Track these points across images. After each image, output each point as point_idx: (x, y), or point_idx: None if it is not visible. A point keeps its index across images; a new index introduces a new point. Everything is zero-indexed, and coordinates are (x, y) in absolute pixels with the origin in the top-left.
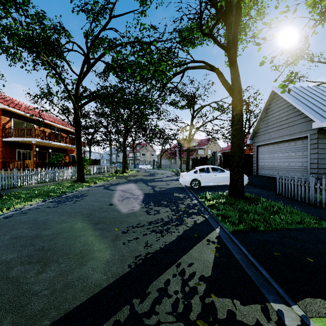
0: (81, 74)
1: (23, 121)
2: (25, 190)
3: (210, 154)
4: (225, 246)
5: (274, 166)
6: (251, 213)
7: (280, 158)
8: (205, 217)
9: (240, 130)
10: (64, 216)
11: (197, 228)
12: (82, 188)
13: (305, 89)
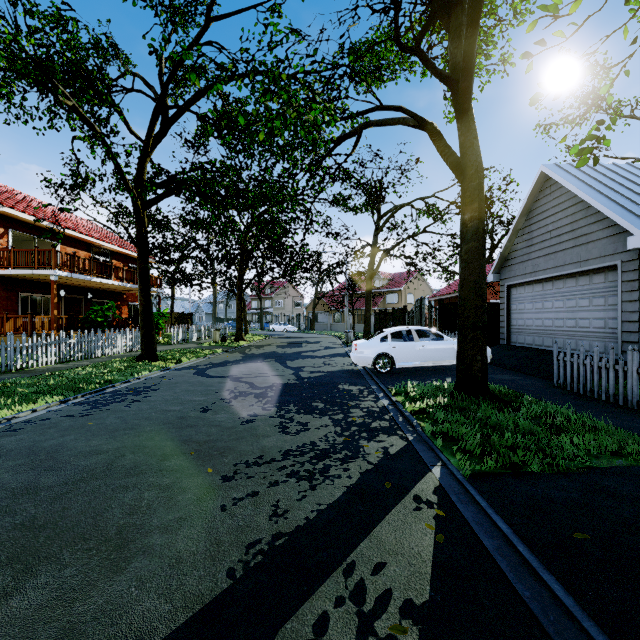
0: (150, 138)
1: (32, 236)
2: (28, 378)
3: (411, 302)
4: (458, 513)
5: (545, 328)
6: (506, 429)
7: (558, 311)
8: (406, 440)
9: (478, 252)
10: (99, 438)
11: (392, 467)
12: (150, 372)
13: (608, 170)
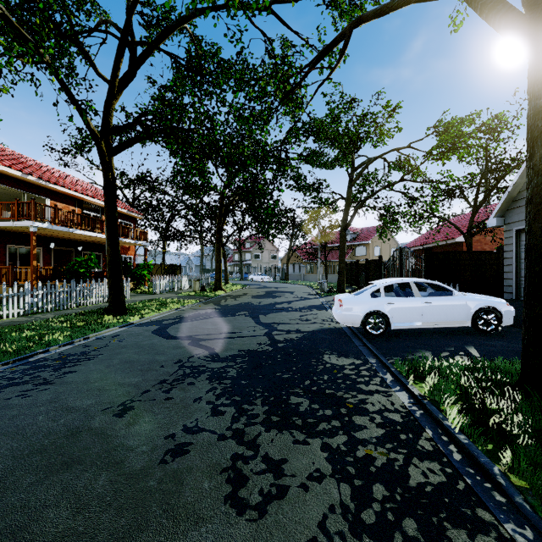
0: (115, 77)
1: (21, 191)
2: None
3: (378, 254)
4: None
5: None
6: None
7: None
8: None
9: None
10: None
11: None
12: (106, 329)
13: None
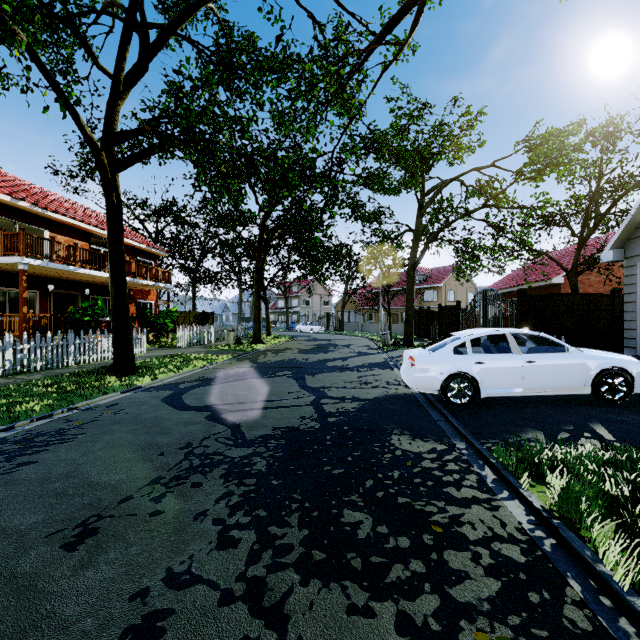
0: (120, 70)
1: (12, 221)
2: None
3: (451, 300)
4: None
5: None
6: None
7: None
8: None
9: None
10: None
11: None
12: (103, 395)
13: None
